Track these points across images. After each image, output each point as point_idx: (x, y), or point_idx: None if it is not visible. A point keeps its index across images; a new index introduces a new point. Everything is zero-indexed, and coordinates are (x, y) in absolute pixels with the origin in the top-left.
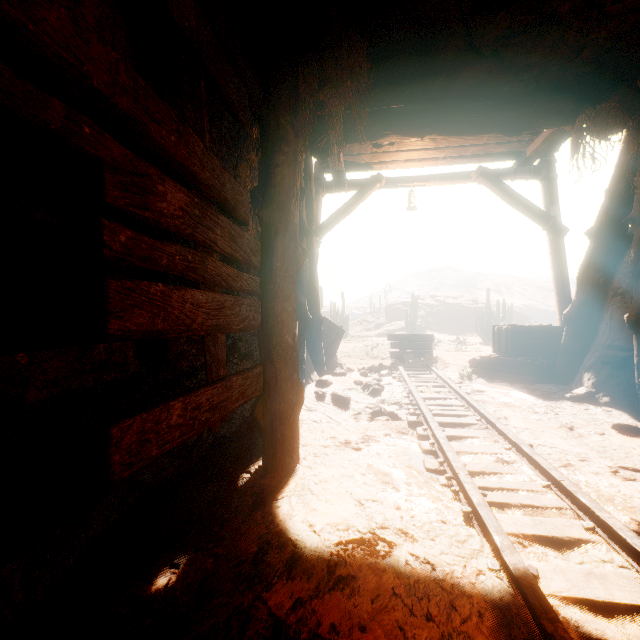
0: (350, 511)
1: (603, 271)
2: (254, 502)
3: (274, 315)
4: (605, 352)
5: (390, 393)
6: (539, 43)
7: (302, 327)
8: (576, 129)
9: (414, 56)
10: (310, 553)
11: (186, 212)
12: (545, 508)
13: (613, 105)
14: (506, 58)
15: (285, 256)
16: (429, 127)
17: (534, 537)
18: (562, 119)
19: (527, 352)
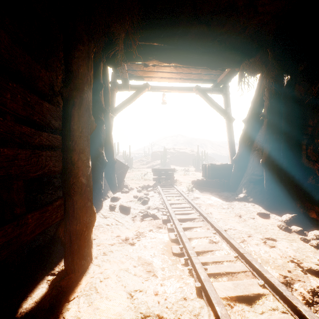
0: (123, 305)
1: (250, 139)
2: (51, 305)
3: (72, 163)
4: (251, 177)
5: (153, 202)
6: (227, 21)
7: (101, 167)
8: (241, 70)
9: (166, 14)
10: None
11: None
12: (238, 272)
13: (257, 59)
14: (212, 26)
15: (80, 122)
16: (173, 58)
17: (236, 297)
18: (235, 64)
19: (217, 177)
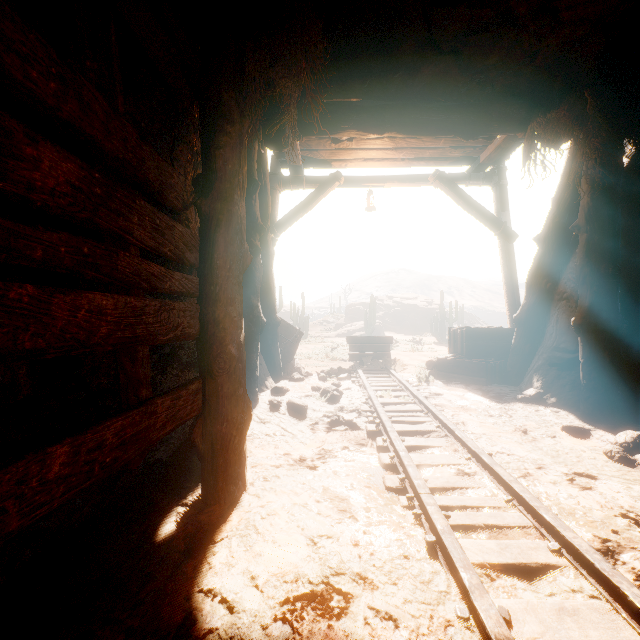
0: (301, 554)
1: (550, 276)
2: (187, 547)
3: (215, 321)
4: (552, 354)
5: (349, 399)
6: (496, 44)
7: (255, 331)
8: (528, 136)
9: (373, 45)
10: (249, 619)
11: (79, 189)
12: (509, 527)
13: (563, 114)
14: (465, 57)
15: (228, 253)
16: (388, 124)
17: (501, 566)
18: (515, 125)
19: (481, 354)
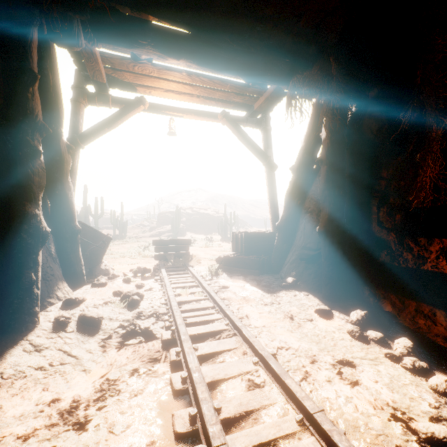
0: None
1: (300, 196)
2: None
3: None
4: (302, 251)
5: (149, 302)
6: None
7: (32, 243)
8: (290, 88)
9: None
10: None
11: None
12: None
13: (316, 71)
14: None
15: None
16: (184, 50)
17: None
18: (282, 78)
19: (254, 251)
